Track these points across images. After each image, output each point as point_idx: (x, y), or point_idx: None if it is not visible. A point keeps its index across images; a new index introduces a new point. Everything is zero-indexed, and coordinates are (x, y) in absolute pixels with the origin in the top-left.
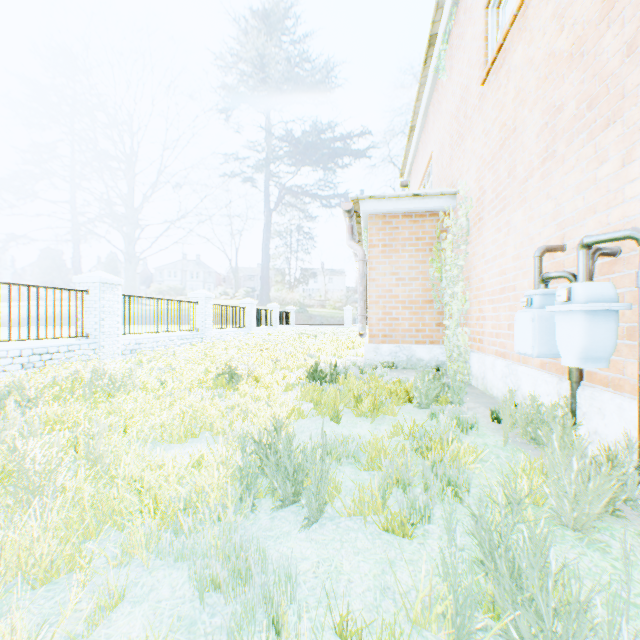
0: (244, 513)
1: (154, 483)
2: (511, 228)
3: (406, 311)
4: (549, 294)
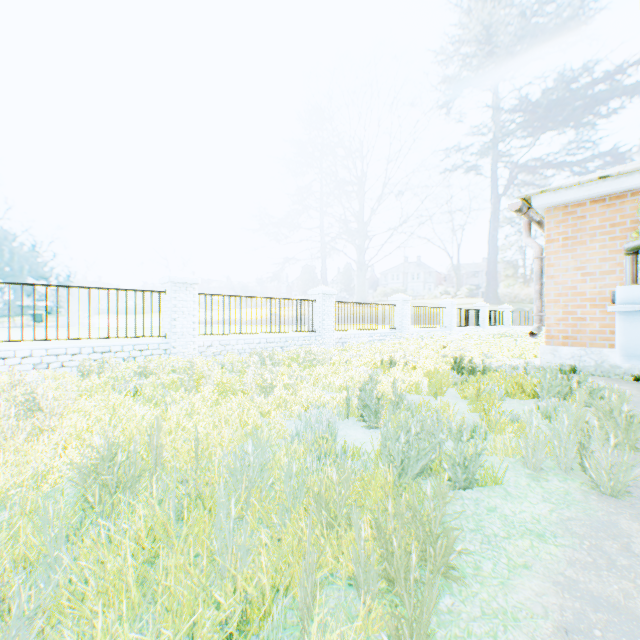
0: (341, 418)
1: (307, 397)
2: None
3: (596, 310)
4: None
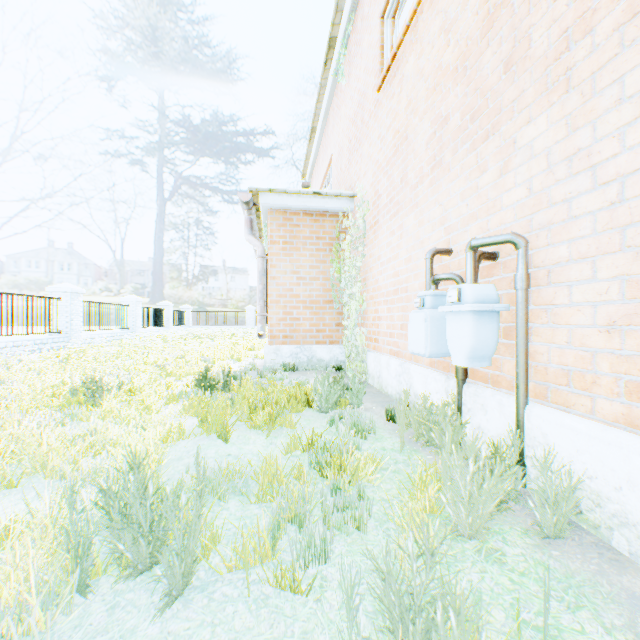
0: (63, 612)
1: None
2: (404, 232)
3: (307, 311)
4: (439, 295)
